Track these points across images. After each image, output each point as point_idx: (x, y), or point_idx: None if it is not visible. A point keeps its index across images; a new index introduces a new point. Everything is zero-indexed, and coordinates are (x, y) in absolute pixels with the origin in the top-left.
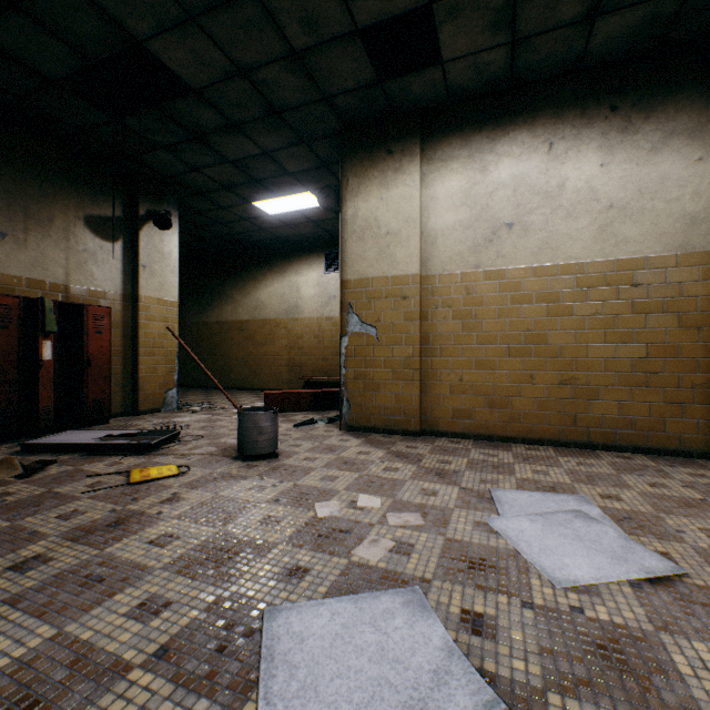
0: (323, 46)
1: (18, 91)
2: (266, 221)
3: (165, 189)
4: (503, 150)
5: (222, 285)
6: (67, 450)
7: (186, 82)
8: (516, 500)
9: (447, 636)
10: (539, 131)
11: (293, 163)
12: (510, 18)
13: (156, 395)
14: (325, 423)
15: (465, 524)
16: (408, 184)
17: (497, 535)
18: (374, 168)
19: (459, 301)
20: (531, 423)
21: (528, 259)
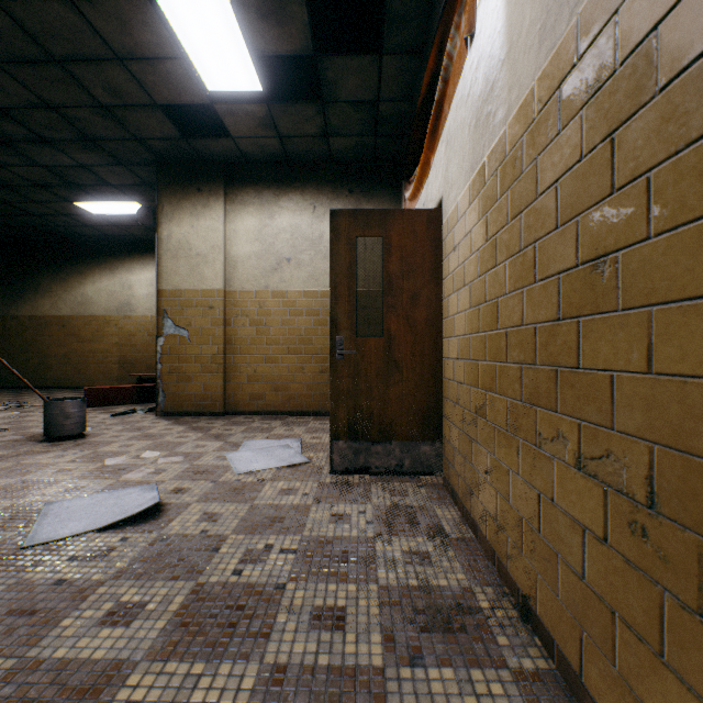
0: (129, 107)
1: None
2: (91, 219)
3: None
4: (284, 205)
5: (38, 277)
6: None
7: None
8: (255, 444)
9: (157, 495)
10: (308, 196)
11: (114, 178)
12: (273, 124)
13: None
14: (145, 412)
15: (211, 458)
16: (215, 218)
17: (227, 460)
18: (187, 200)
19: (254, 312)
20: (303, 400)
21: (301, 285)
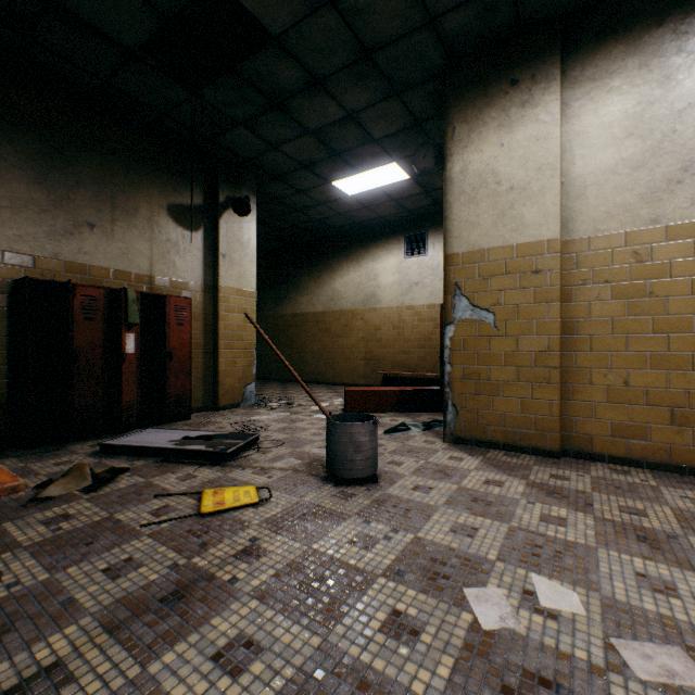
0: None
1: (102, 72)
2: (344, 204)
3: (244, 174)
4: None
5: (297, 277)
6: (142, 454)
7: (266, 28)
8: None
9: None
10: None
11: (380, 126)
12: None
13: (235, 390)
14: (421, 430)
15: None
16: (542, 120)
17: None
18: (490, 106)
19: (623, 272)
20: None
21: None
